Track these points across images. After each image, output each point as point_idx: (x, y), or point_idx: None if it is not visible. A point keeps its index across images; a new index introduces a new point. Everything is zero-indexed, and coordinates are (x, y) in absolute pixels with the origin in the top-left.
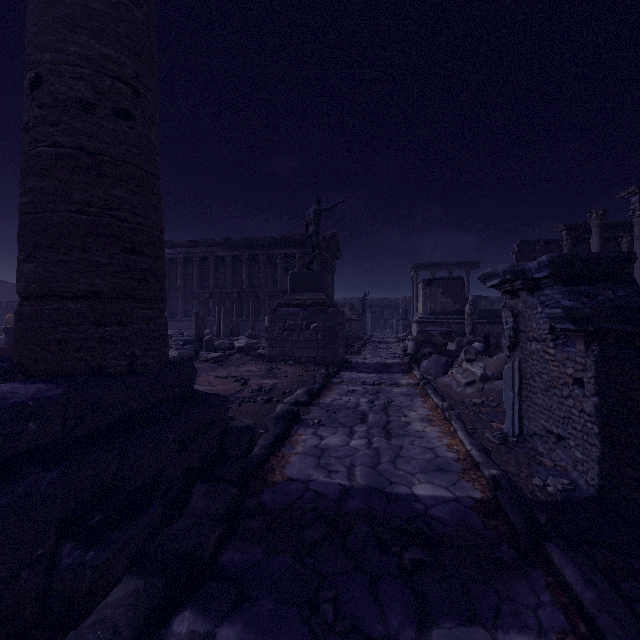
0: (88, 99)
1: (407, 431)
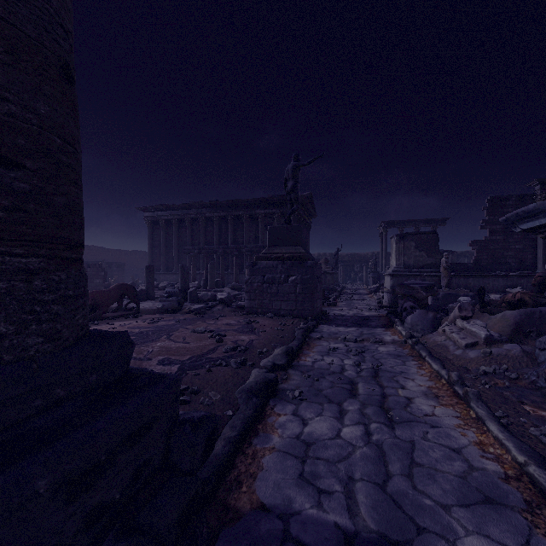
0: None
1: (412, 414)
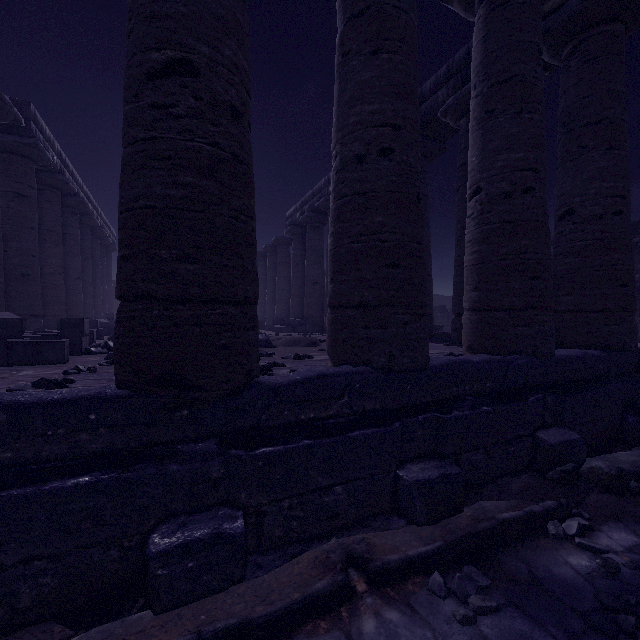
0: (600, 213)
1: None
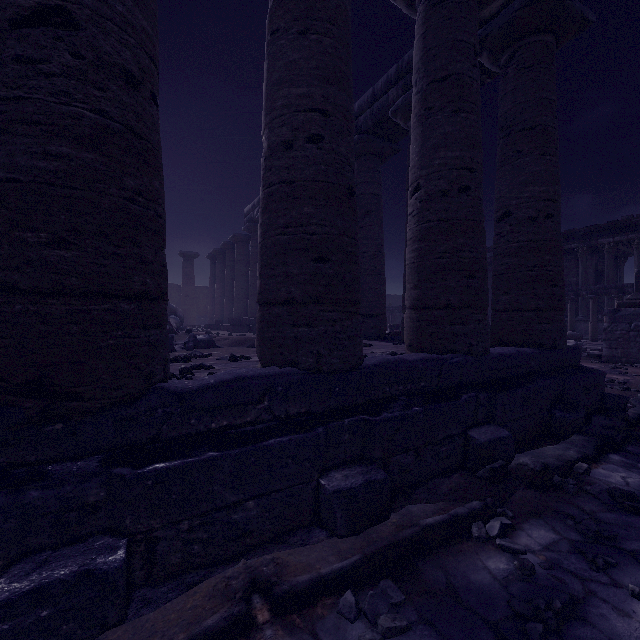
0: (533, 216)
1: None
